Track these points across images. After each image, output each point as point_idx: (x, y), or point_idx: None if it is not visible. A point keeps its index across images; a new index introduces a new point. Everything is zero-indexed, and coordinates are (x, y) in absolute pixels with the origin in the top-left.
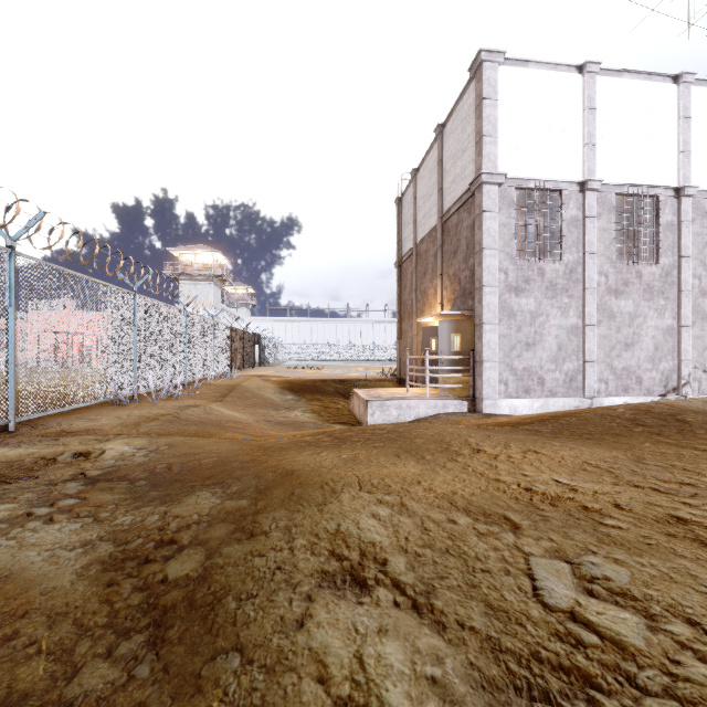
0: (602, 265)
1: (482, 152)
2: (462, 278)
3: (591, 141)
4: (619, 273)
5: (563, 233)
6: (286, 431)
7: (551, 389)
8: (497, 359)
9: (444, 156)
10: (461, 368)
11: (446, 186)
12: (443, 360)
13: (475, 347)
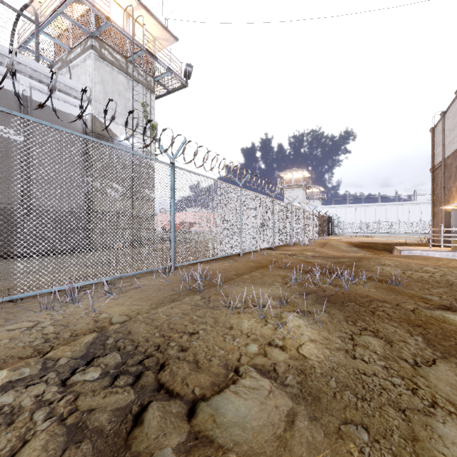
0: None
1: None
2: None
3: None
4: None
5: None
6: None
7: None
8: None
9: None
10: None
11: None
12: (454, 231)
13: None
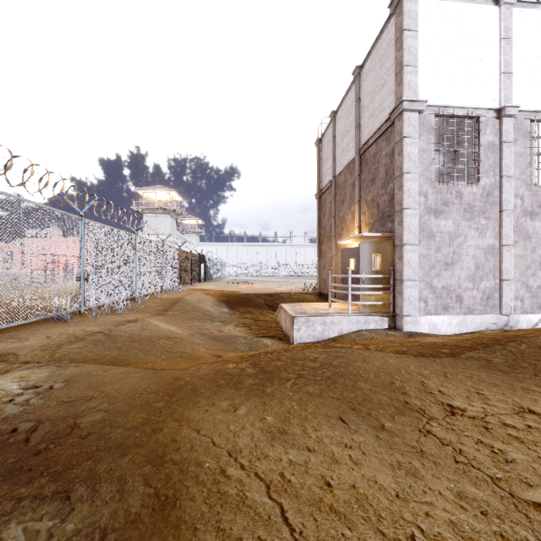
0: (518, 188)
1: (403, 81)
2: (380, 203)
3: (508, 70)
4: (534, 195)
5: (481, 158)
6: (216, 346)
7: (469, 306)
8: (417, 278)
9: (362, 94)
10: (381, 286)
11: (364, 120)
12: (364, 279)
13: (395, 266)
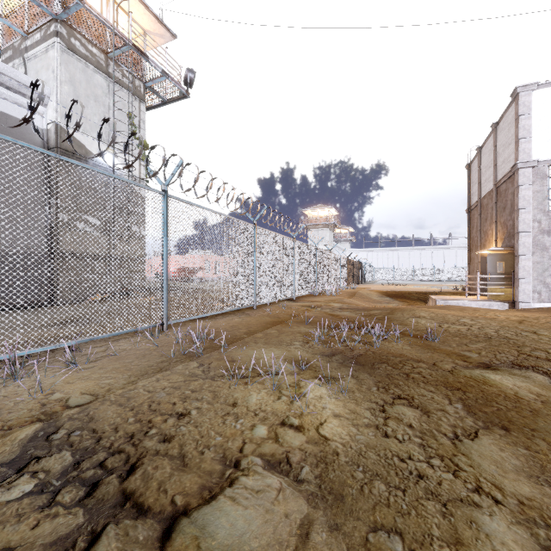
0: None
1: (518, 149)
2: (508, 226)
3: None
4: None
5: None
6: None
7: None
8: (531, 277)
9: (498, 143)
10: (503, 283)
11: (499, 163)
12: (490, 278)
13: (514, 270)
